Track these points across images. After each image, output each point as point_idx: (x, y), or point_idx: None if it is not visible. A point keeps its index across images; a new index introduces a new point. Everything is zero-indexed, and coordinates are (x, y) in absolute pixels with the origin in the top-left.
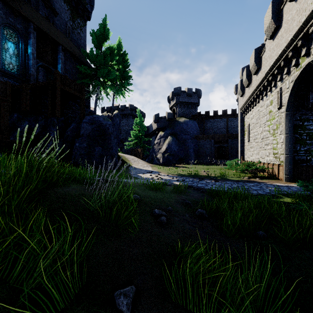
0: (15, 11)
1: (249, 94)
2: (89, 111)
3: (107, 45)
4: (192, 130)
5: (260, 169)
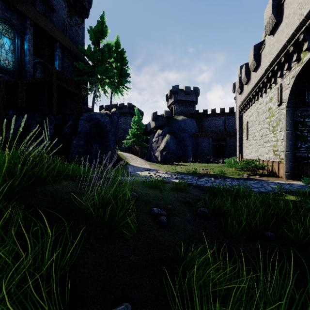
0: (11, 5)
1: (247, 91)
2: (86, 108)
3: (105, 42)
4: (190, 128)
5: (260, 167)
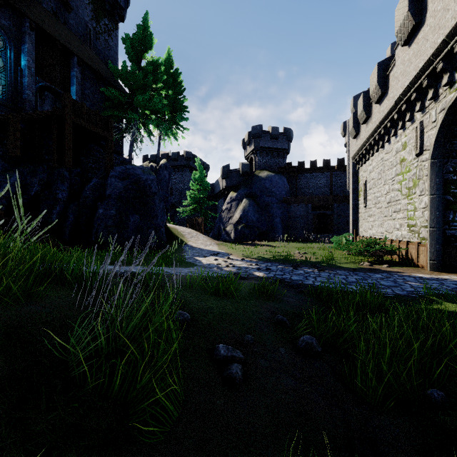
0: None
1: (367, 134)
2: (121, 159)
3: (150, 58)
4: (279, 190)
5: (387, 250)
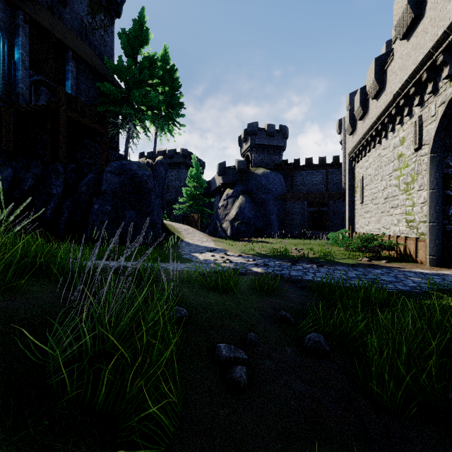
0: None
1: (363, 130)
2: (117, 155)
3: (146, 53)
4: (275, 187)
5: (386, 246)
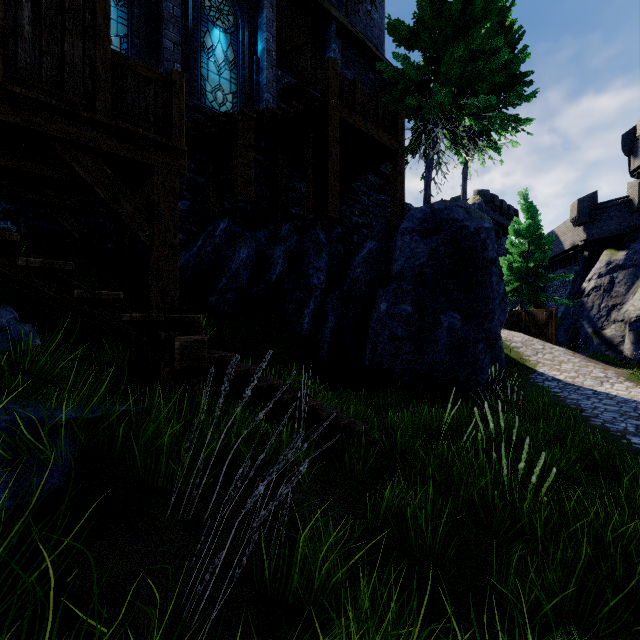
0: None
1: None
2: None
3: None
4: None
5: None
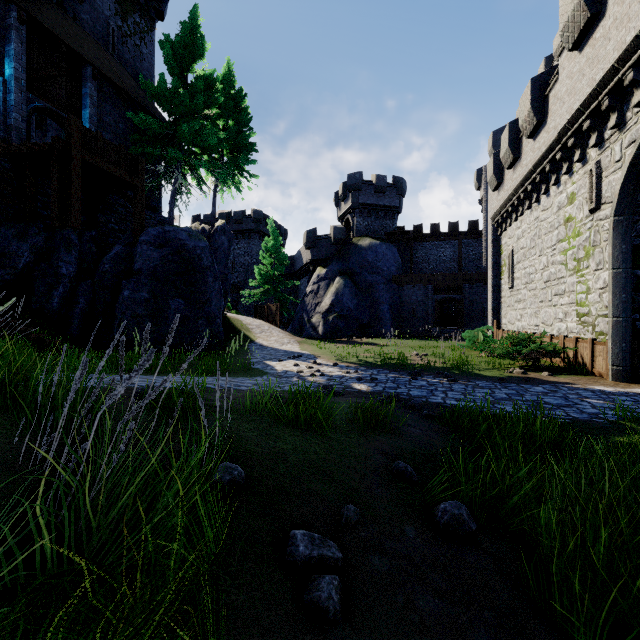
0: None
1: (514, 183)
2: (158, 219)
3: (200, 71)
4: (387, 265)
5: (548, 350)
